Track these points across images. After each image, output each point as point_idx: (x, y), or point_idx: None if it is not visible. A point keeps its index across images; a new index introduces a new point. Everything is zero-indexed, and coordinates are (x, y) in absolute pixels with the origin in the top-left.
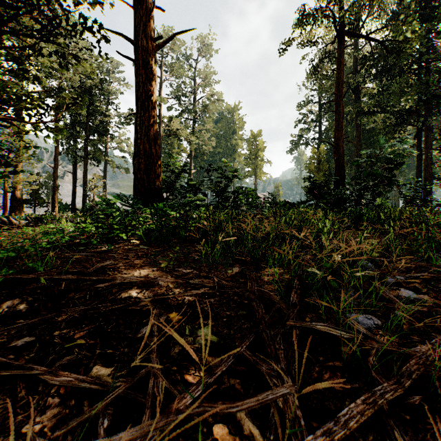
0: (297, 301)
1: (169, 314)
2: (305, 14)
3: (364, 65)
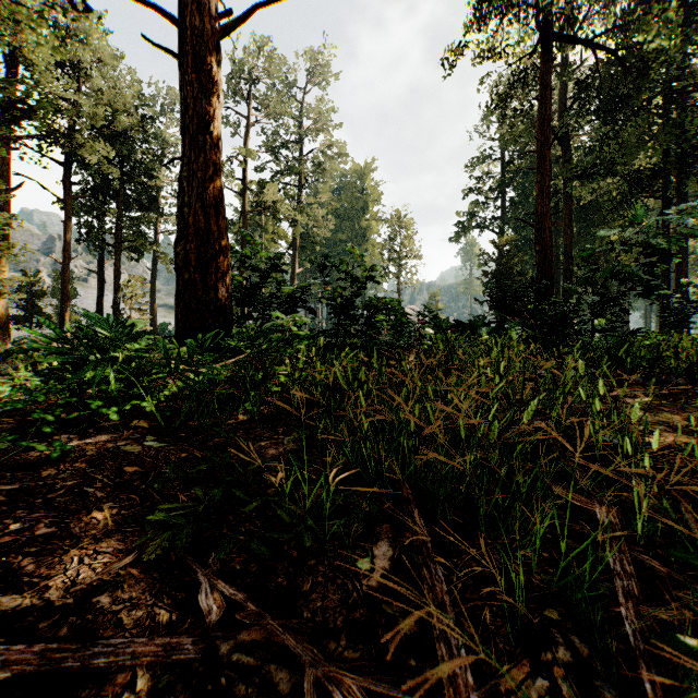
0: None
1: None
2: (487, 1)
3: (579, 96)
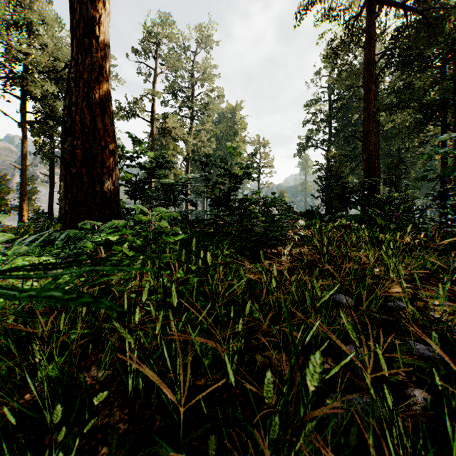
0: None
1: None
2: None
3: (385, 54)
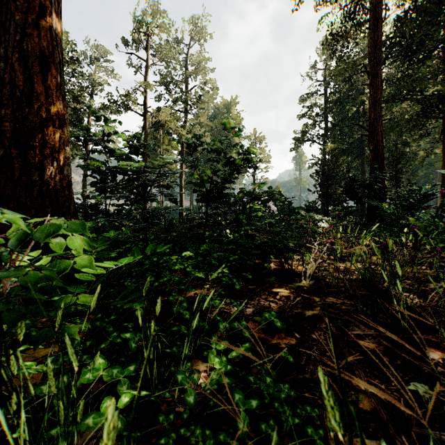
0: None
1: None
2: None
3: (386, 43)
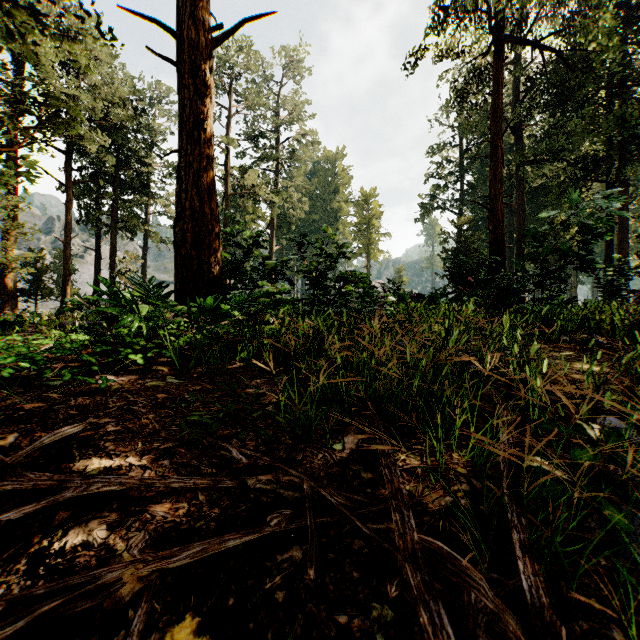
0: (542, 592)
1: (171, 627)
2: (445, 7)
3: (530, 90)
